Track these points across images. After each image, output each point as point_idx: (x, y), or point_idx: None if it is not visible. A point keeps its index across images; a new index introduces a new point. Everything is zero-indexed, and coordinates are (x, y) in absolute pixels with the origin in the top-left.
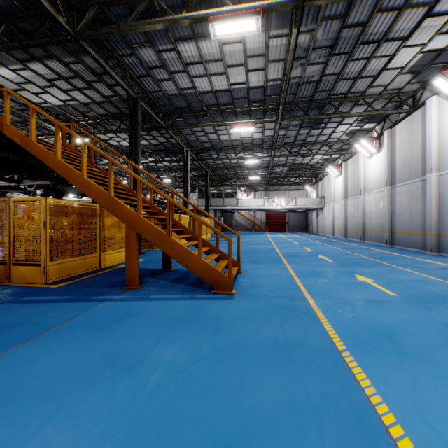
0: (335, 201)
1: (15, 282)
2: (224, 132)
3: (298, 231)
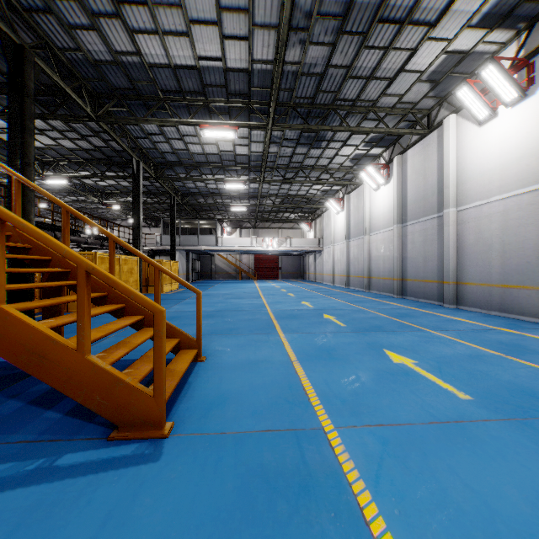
0: (336, 242)
1: None
2: (194, 140)
3: (293, 278)
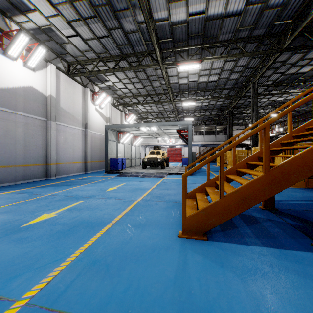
0: None
1: None
2: None
3: None
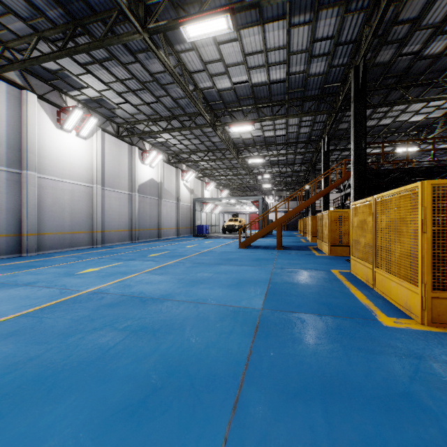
0: None
1: None
2: None
3: None
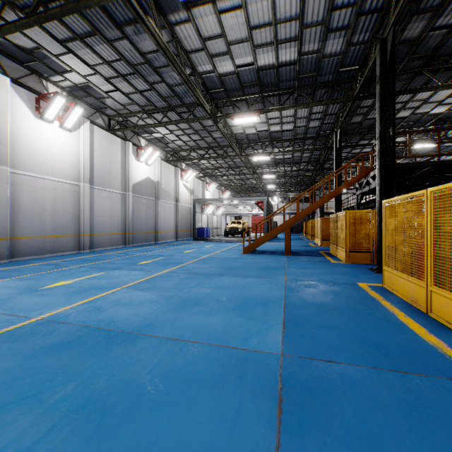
0: None
1: None
2: None
3: None
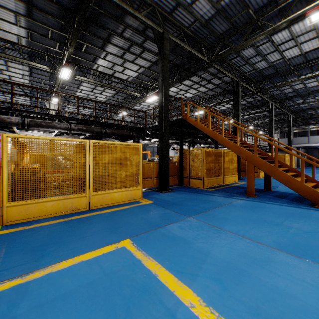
0: None
1: (191, 186)
2: (311, 80)
3: None
